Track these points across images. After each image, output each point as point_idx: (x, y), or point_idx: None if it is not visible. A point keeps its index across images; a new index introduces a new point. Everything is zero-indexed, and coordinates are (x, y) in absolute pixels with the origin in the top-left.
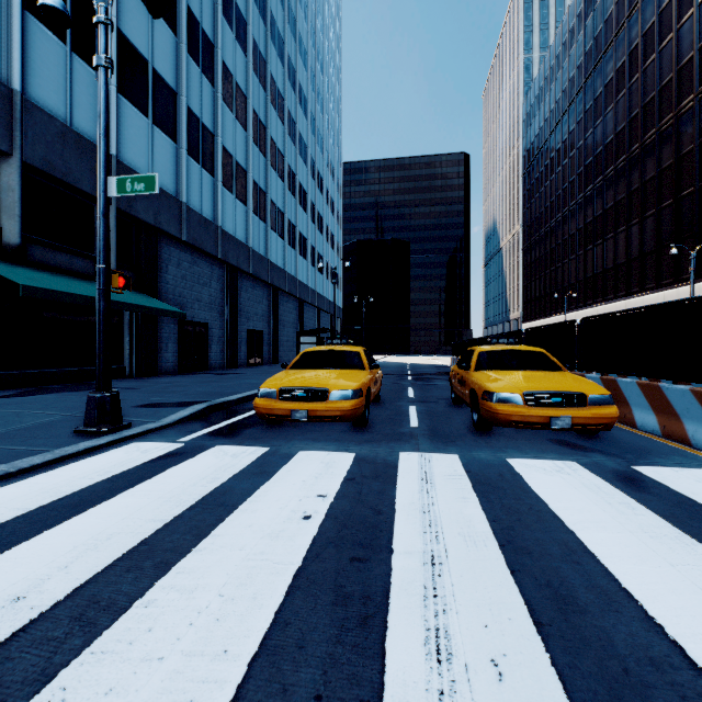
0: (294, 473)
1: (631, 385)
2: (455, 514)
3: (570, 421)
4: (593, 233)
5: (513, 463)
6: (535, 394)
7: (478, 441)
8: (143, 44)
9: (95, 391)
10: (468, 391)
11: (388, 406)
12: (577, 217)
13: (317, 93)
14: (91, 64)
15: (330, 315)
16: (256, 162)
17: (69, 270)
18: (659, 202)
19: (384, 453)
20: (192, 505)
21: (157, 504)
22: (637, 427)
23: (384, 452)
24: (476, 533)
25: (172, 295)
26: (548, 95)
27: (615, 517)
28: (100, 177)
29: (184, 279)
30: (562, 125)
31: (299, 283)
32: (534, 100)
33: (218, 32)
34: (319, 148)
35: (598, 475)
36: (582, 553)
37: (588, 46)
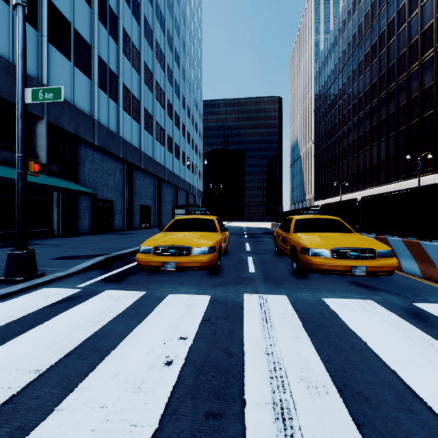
0: (162, 315)
1: (398, 242)
2: (294, 356)
3: (365, 269)
4: (357, 146)
5: (328, 302)
6: (339, 249)
7: (299, 283)
8: (66, 11)
9: (15, 249)
10: (290, 246)
11: (233, 256)
12: (347, 136)
13: (186, 54)
14: (28, 20)
15: (195, 196)
16: (146, 96)
17: (12, 162)
18: (398, 127)
19: (232, 295)
20: (70, 351)
21: (39, 351)
22: (403, 271)
23: (232, 294)
24: (315, 377)
25: (88, 181)
26: (330, 61)
27: (423, 354)
28: (18, 87)
29: (97, 171)
30: (338, 80)
31: (175, 175)
32: (321, 64)
33: (120, 8)
34: (188, 89)
35: (392, 312)
36: (412, 398)
37: (354, 31)
